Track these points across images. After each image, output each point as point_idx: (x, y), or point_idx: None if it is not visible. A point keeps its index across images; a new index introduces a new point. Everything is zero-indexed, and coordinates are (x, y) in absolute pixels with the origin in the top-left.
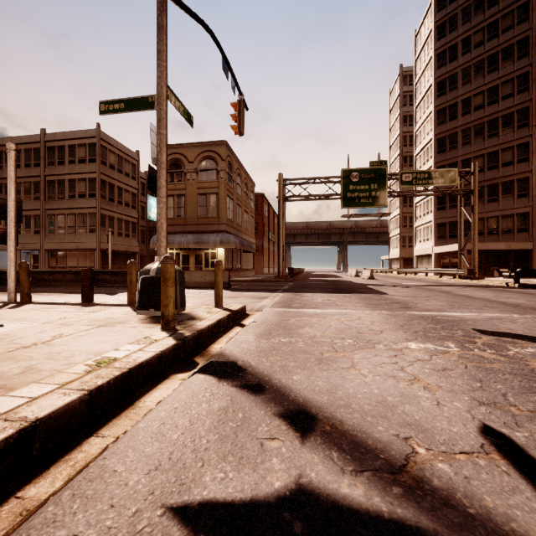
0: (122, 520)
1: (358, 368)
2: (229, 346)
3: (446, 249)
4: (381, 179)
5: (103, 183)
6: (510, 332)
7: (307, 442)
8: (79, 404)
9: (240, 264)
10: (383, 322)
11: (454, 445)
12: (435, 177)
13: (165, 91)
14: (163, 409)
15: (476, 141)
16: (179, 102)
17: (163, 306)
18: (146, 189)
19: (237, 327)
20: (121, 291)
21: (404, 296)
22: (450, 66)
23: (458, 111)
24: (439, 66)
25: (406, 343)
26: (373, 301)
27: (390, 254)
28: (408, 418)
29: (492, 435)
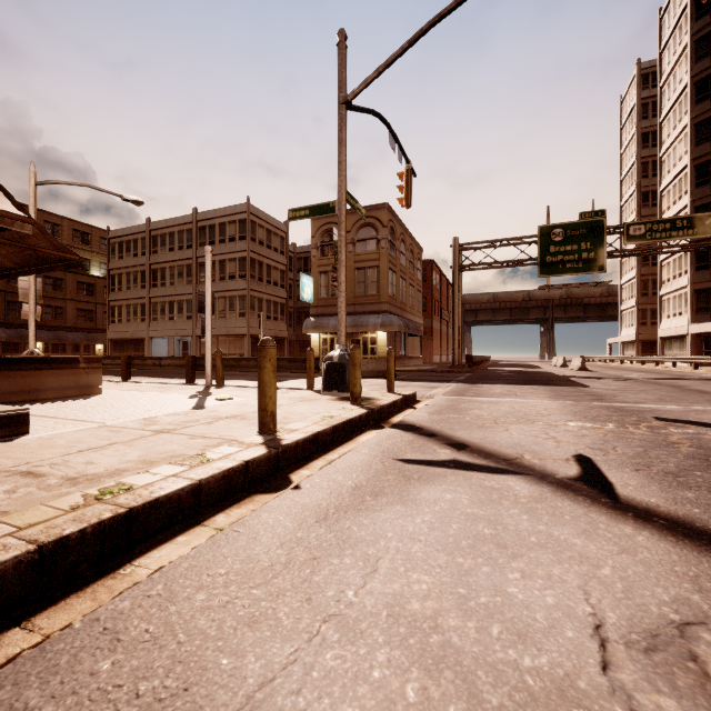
0: (376, 459)
1: (509, 432)
2: (407, 417)
3: (709, 328)
4: (596, 235)
5: (252, 262)
6: (693, 420)
7: (461, 451)
8: (329, 431)
9: (404, 350)
10: (558, 409)
11: (550, 457)
12: (681, 227)
13: (345, 197)
14: (375, 438)
15: None
16: (354, 200)
17: (352, 385)
18: (293, 264)
19: (410, 409)
20: (284, 379)
21: (610, 389)
22: None
23: None
24: (698, 58)
25: (566, 422)
26: (564, 393)
27: (622, 335)
28: (529, 449)
29: (580, 457)
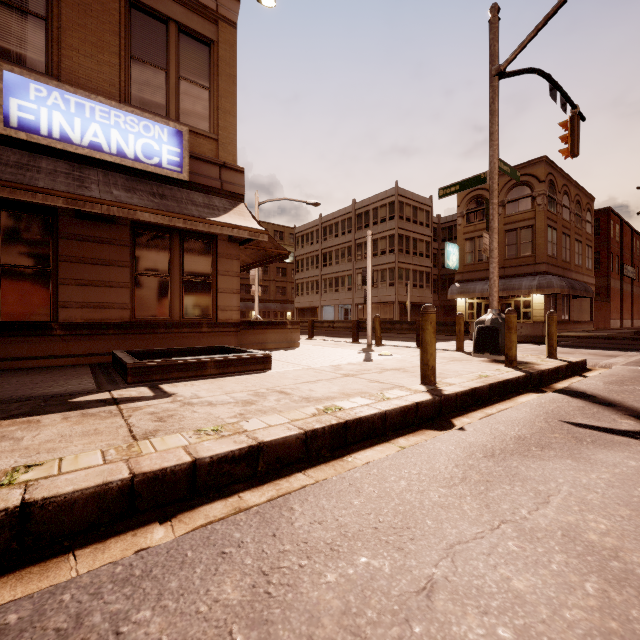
0: (539, 418)
1: None
2: (574, 384)
3: None
4: None
5: (400, 238)
6: None
7: None
8: (486, 388)
9: (568, 314)
10: None
11: None
12: None
13: (497, 166)
14: (535, 400)
15: None
16: (507, 166)
17: (507, 348)
18: (437, 234)
19: (578, 377)
20: None
21: None
22: None
23: None
24: None
25: None
26: None
27: None
28: None
29: None
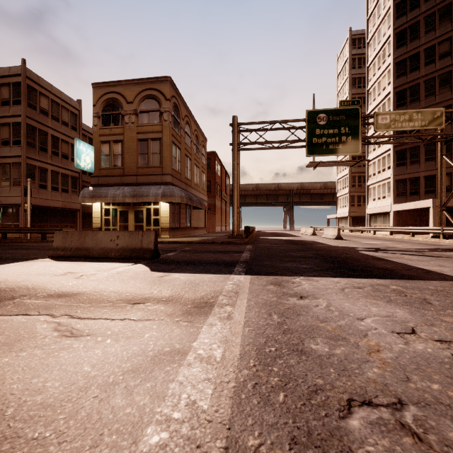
0: None
1: None
2: None
3: (410, 207)
4: (353, 121)
5: (31, 129)
6: None
7: None
8: None
9: (190, 222)
10: None
11: None
12: (417, 119)
13: None
14: None
15: (442, 92)
16: None
17: None
18: None
19: None
20: None
21: None
22: (411, 15)
23: (420, 61)
24: (398, 16)
25: None
26: None
27: (338, 213)
28: None
29: None
